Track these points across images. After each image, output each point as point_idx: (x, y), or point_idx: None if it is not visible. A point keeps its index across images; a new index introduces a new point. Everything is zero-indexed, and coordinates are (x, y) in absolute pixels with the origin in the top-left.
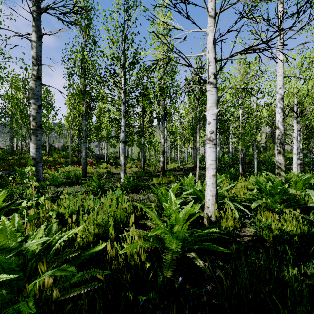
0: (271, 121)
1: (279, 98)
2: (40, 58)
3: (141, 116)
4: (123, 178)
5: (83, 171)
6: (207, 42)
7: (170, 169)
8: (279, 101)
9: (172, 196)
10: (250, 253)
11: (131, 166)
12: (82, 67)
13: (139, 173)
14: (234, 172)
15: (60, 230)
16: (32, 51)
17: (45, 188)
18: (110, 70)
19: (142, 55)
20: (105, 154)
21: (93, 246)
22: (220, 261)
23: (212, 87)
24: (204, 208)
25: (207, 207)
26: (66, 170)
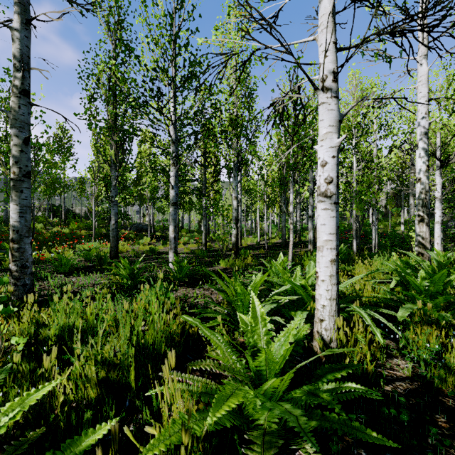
0: (396, 175)
1: (421, 134)
2: (27, 59)
3: (202, 165)
4: (172, 262)
5: (112, 249)
6: (319, 15)
7: (246, 245)
8: (422, 139)
9: (258, 304)
10: (422, 428)
11: (187, 241)
12: (109, 88)
13: (198, 253)
14: (346, 251)
15: (35, 372)
16: (13, 46)
17: (45, 278)
18: (151, 88)
19: (199, 43)
20: (148, 223)
21: (98, 408)
22: (363, 452)
23: (330, 96)
24: (314, 321)
25: (320, 321)
26: (87, 247)
